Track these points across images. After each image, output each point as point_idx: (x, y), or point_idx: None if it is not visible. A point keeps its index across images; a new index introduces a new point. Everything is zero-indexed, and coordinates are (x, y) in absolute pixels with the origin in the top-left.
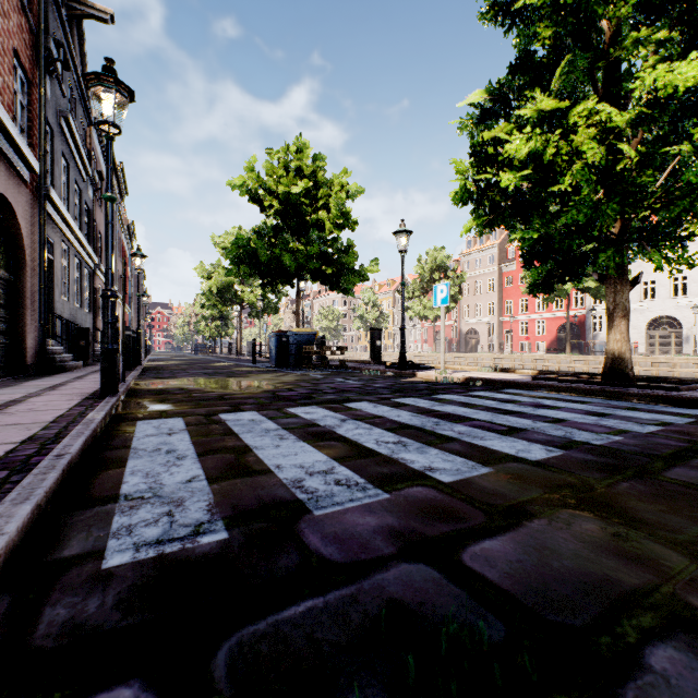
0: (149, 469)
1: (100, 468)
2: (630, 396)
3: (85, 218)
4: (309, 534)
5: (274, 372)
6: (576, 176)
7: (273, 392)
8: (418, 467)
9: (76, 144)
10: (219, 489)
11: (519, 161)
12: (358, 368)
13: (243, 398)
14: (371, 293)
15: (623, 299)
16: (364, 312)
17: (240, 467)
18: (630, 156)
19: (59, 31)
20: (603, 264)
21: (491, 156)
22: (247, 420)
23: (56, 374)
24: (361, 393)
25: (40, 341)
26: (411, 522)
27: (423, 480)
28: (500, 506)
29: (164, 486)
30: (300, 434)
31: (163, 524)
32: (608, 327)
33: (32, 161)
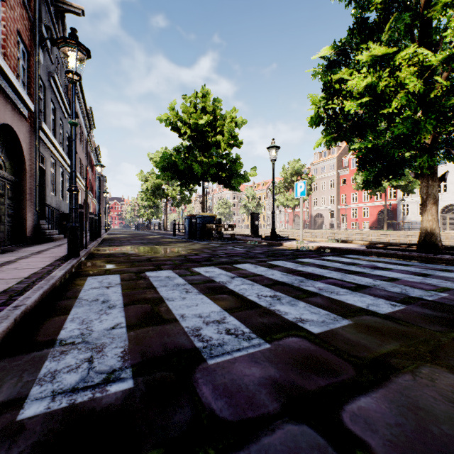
0: (86, 316)
1: (50, 315)
2: (442, 260)
3: (67, 142)
4: (202, 386)
5: (187, 242)
6: (402, 100)
7: (184, 256)
8: (291, 318)
9: (60, 94)
10: (134, 336)
11: (358, 93)
12: (243, 239)
13: (164, 260)
14: (251, 190)
15: (433, 190)
16: (247, 202)
17: (153, 316)
18: (442, 86)
19: (49, 20)
20: (420, 165)
21: (337, 90)
22: (164, 277)
23: (45, 243)
24: (245, 257)
25: (36, 222)
26: (291, 375)
27: (296, 331)
28: (365, 359)
29: (92, 333)
30: (201, 288)
31: (82, 370)
32: (422, 211)
33: (29, 104)
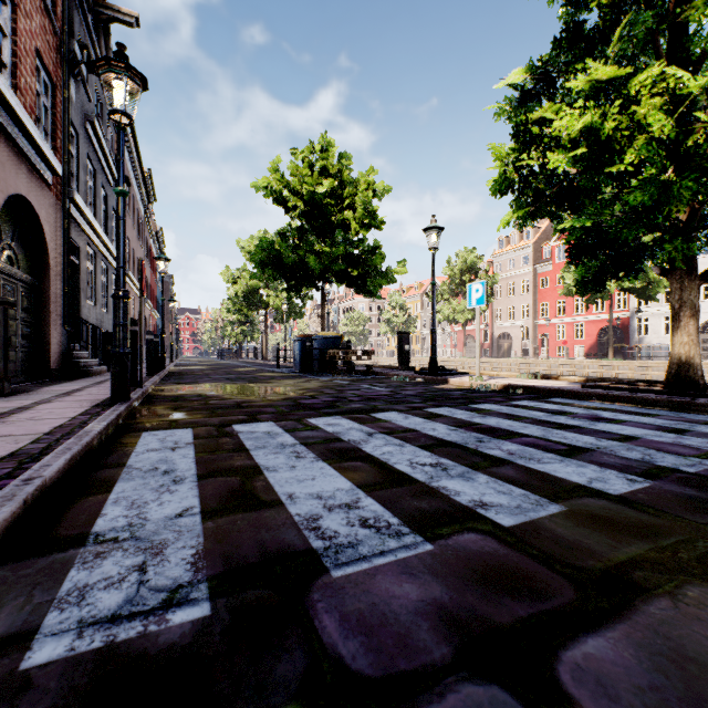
0: (137, 496)
1: (81, 493)
2: (706, 408)
3: (112, 223)
4: (322, 614)
5: (297, 377)
6: (641, 151)
7: (294, 399)
8: (465, 501)
9: (102, 149)
10: (213, 528)
11: (570, 141)
12: (385, 373)
13: (262, 406)
14: (398, 297)
15: (691, 296)
16: (391, 316)
17: (244, 496)
18: (706, 128)
19: (85, 35)
20: (669, 255)
21: (535, 137)
22: (261, 432)
23: (78, 379)
24: (389, 401)
25: (65, 346)
26: (468, 597)
27: (475, 522)
28: (591, 571)
29: (146, 523)
30: (320, 451)
31: (128, 585)
32: (672, 328)
33: (54, 164)
